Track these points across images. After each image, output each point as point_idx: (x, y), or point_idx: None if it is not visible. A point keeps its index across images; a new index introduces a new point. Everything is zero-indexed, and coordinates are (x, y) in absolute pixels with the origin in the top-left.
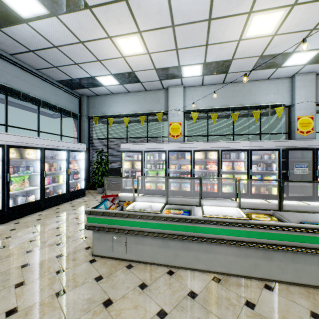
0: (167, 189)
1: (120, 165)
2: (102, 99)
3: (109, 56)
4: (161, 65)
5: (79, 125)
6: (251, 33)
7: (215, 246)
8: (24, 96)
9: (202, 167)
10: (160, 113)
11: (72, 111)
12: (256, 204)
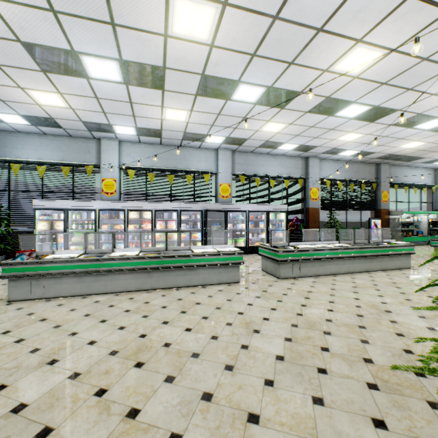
0: (85, 242)
1: (33, 225)
2: (1, 137)
3: (18, 100)
4: (89, 119)
5: None
6: (169, 117)
7: (118, 275)
8: None
9: (137, 227)
10: (90, 166)
11: None
12: (152, 248)
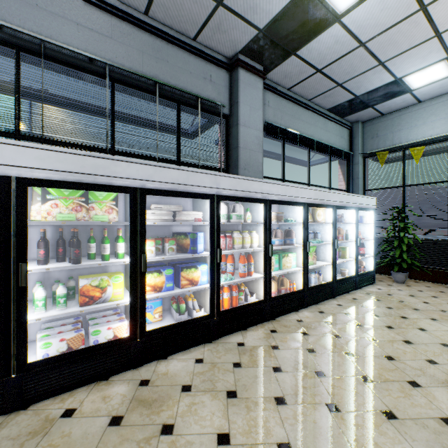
0: None
1: None
2: (393, 120)
3: None
4: None
5: (350, 171)
6: None
7: None
8: (299, 139)
9: None
10: None
11: (343, 150)
12: None
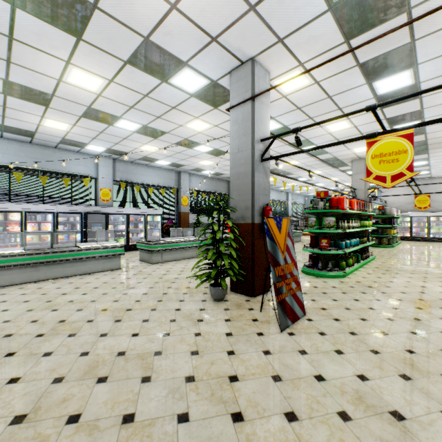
0: None
1: None
2: None
3: None
4: None
5: None
6: (49, 125)
7: (3, 271)
8: None
9: (1, 229)
10: None
11: None
12: (37, 247)
